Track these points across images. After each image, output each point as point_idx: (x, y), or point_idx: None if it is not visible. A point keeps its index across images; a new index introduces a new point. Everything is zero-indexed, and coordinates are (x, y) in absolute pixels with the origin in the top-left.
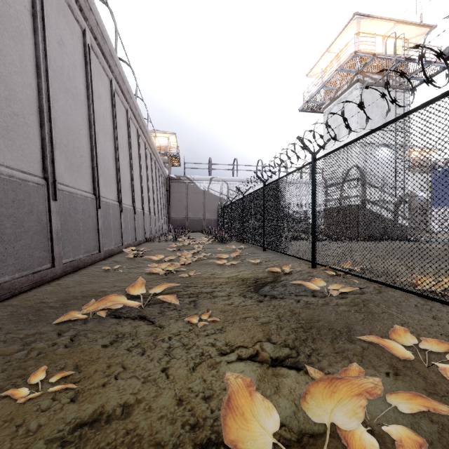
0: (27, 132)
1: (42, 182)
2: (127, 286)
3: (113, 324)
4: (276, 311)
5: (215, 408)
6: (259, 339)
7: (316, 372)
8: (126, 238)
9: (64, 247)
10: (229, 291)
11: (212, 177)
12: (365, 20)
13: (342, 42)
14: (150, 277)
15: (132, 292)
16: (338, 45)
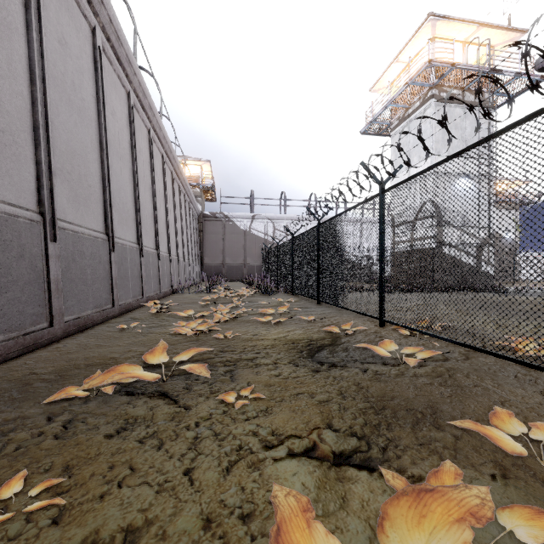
0: (16, 153)
1: (37, 218)
2: (145, 351)
3: (123, 404)
4: (336, 384)
5: (257, 533)
6: (317, 426)
7: (399, 478)
8: (148, 289)
9: (66, 301)
10: (276, 357)
11: (255, 215)
12: (441, 22)
13: (413, 49)
14: (175, 339)
15: (150, 361)
16: (409, 53)
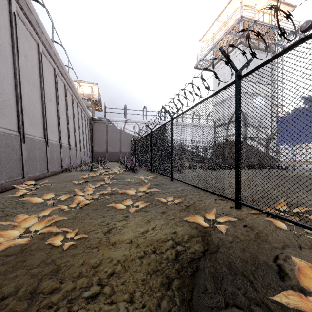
0: None
1: None
2: None
3: None
4: None
5: None
6: None
7: None
8: (32, 170)
9: None
10: None
11: (127, 120)
12: None
13: (228, 13)
14: None
15: None
16: (225, 15)
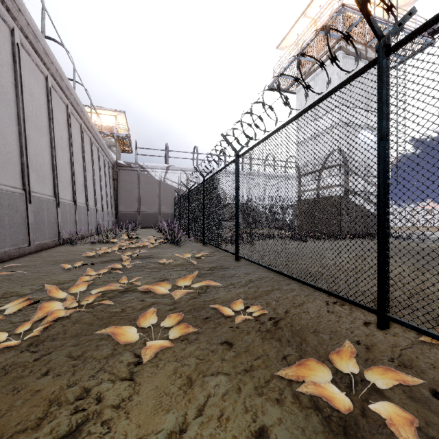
0: None
1: None
2: None
3: None
4: None
5: None
6: None
7: None
8: None
9: None
10: None
11: (169, 166)
12: None
13: (321, 3)
14: None
15: None
16: (316, 7)
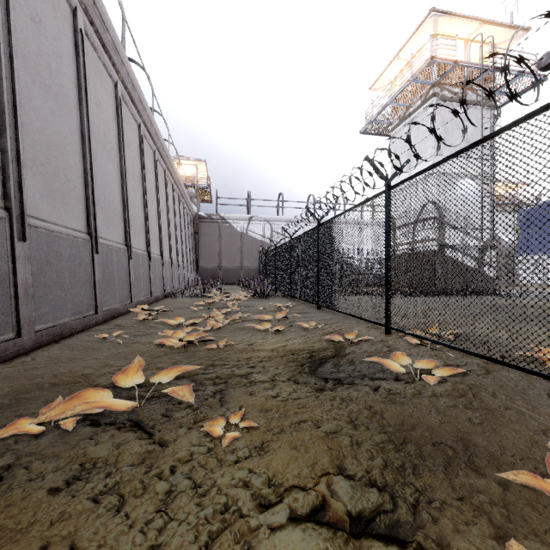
0: None
1: (1, 214)
2: (124, 365)
3: (83, 439)
4: (345, 408)
5: None
6: (325, 470)
7: None
8: (137, 294)
9: (38, 307)
10: (274, 373)
11: (252, 216)
12: (443, 19)
13: (414, 46)
14: (161, 350)
15: (123, 381)
16: (410, 50)
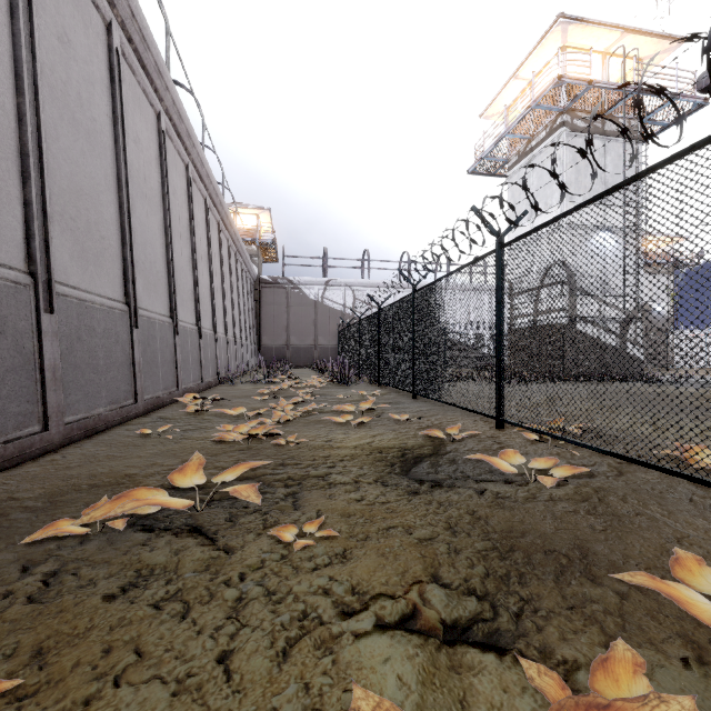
0: None
1: (25, 280)
2: (175, 465)
3: (136, 545)
4: (443, 513)
5: None
6: (417, 578)
7: (549, 673)
8: (185, 379)
9: (67, 394)
10: (357, 473)
11: (329, 280)
12: (575, 27)
13: (537, 62)
14: (219, 447)
15: (178, 480)
16: (531, 67)
